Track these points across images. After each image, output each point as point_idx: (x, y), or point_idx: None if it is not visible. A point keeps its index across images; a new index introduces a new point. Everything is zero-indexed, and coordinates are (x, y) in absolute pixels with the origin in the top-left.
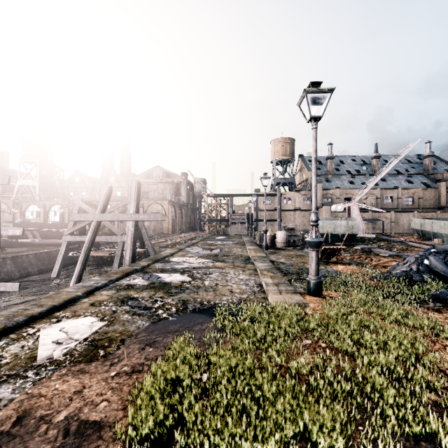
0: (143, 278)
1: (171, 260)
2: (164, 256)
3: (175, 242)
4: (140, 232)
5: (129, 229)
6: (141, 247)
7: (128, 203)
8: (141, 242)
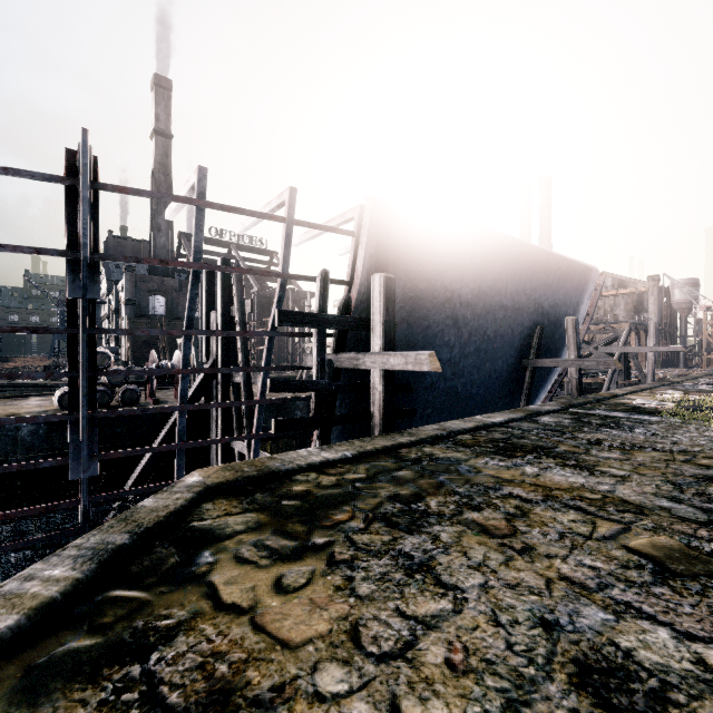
0: (679, 387)
1: (686, 383)
2: (676, 381)
3: (657, 377)
4: (627, 363)
5: (649, 358)
6: (627, 378)
7: (618, 335)
8: (627, 373)
